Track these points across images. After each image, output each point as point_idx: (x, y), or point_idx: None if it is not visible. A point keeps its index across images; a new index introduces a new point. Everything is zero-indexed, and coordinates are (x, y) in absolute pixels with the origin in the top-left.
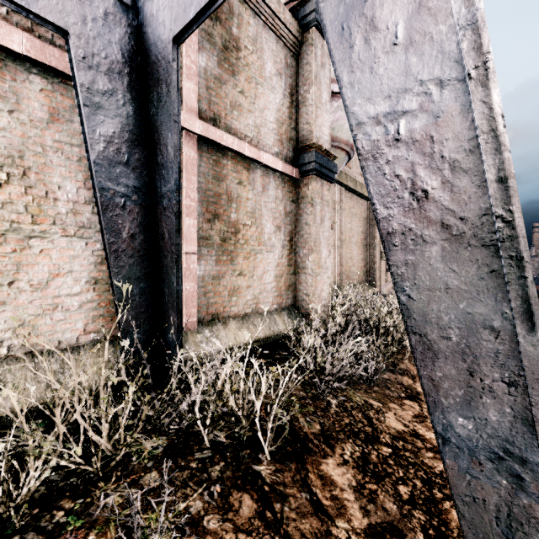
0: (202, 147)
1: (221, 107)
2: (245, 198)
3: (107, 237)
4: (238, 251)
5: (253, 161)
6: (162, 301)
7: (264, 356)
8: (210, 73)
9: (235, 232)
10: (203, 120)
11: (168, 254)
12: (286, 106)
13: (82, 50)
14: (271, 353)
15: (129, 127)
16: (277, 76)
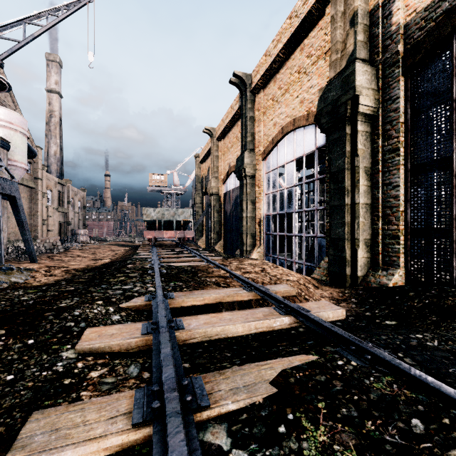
0: None
1: None
2: None
3: None
4: None
5: None
6: None
7: None
8: None
9: None
10: None
11: None
12: None
13: None
14: None
15: None
16: None
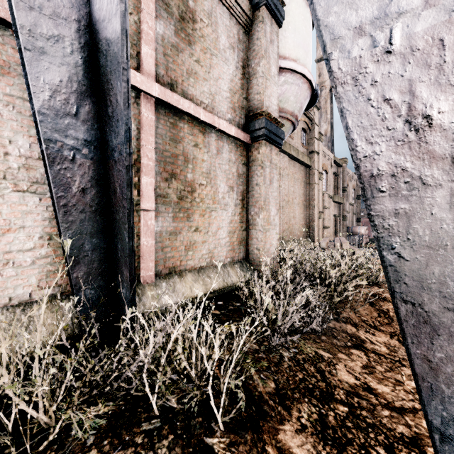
0: (160, 110)
1: (178, 73)
2: (201, 159)
3: (55, 190)
4: (194, 208)
5: (208, 125)
6: (115, 256)
7: (218, 307)
8: (168, 41)
9: (191, 190)
10: (160, 84)
11: (119, 209)
12: (239, 77)
13: None
14: (225, 304)
15: (77, 77)
16: (230, 49)
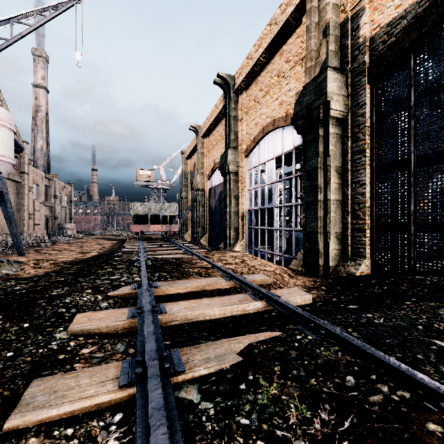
0: None
1: None
2: None
3: None
4: None
5: None
6: None
7: None
8: None
9: None
10: None
11: None
12: None
13: None
14: None
15: None
16: None
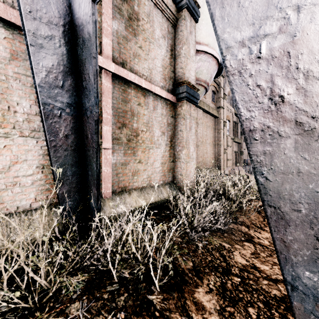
0: (115, 81)
1: (127, 56)
2: (142, 114)
3: (48, 136)
4: (138, 147)
5: (147, 91)
6: (87, 179)
7: (154, 214)
8: (120, 34)
9: (136, 135)
10: (115, 63)
11: (90, 148)
12: (168, 57)
13: (28, 6)
14: (159, 212)
15: (63, 62)
16: (162, 38)
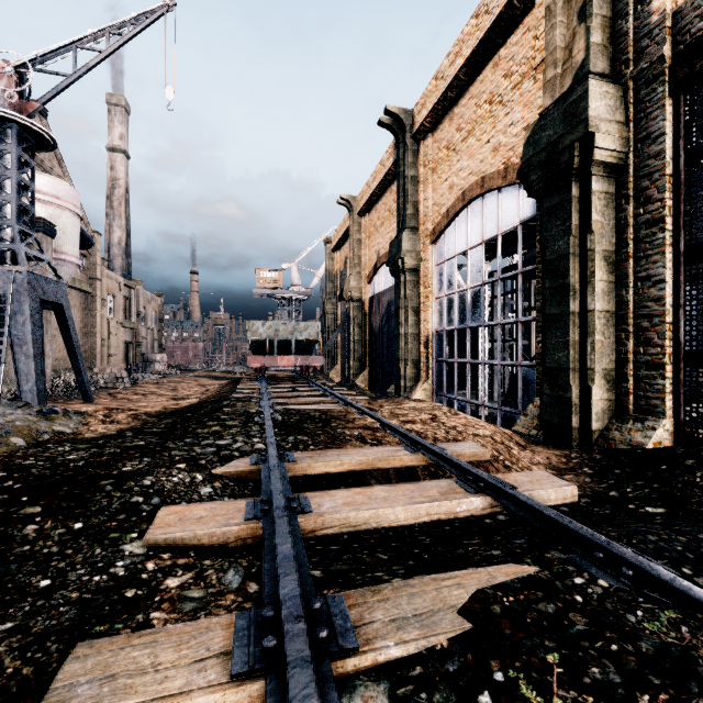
0: None
1: None
2: None
3: None
4: None
5: None
6: None
7: None
8: None
9: None
10: None
11: None
12: None
13: None
14: None
15: None
16: None
